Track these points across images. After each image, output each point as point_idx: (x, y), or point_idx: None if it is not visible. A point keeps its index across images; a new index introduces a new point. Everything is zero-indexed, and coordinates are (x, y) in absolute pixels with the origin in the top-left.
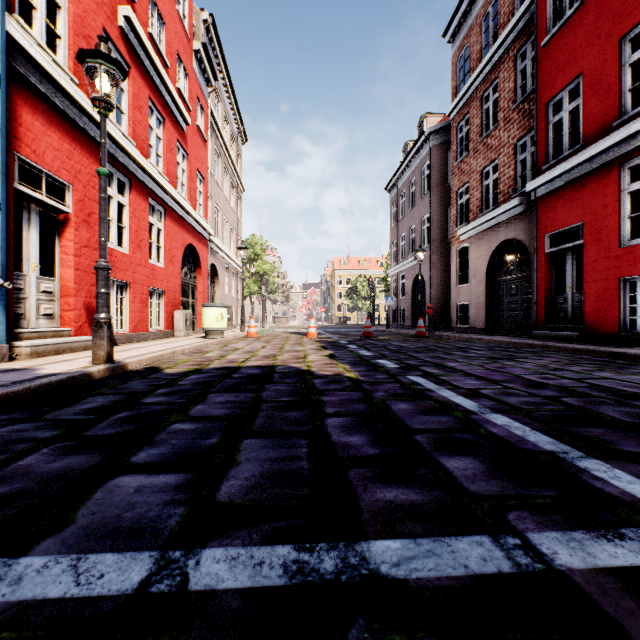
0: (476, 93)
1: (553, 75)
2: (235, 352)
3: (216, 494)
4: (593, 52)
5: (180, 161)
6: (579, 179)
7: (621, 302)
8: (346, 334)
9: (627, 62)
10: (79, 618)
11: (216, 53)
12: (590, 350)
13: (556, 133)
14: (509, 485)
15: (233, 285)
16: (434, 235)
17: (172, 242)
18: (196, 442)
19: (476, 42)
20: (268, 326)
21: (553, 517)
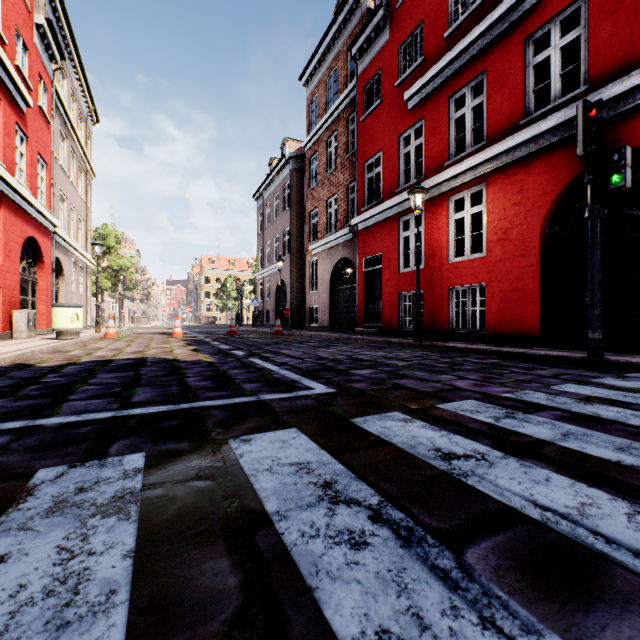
0: (323, 136)
1: (367, 144)
2: (100, 350)
3: (131, 401)
4: (387, 138)
5: (18, 144)
6: (380, 223)
7: (400, 309)
8: (213, 333)
9: (403, 152)
10: (95, 420)
11: (61, 24)
12: (377, 340)
13: (371, 185)
14: (266, 388)
15: (81, 281)
16: (294, 246)
17: (9, 235)
18: (106, 391)
19: (323, 95)
20: (126, 327)
21: (274, 392)
